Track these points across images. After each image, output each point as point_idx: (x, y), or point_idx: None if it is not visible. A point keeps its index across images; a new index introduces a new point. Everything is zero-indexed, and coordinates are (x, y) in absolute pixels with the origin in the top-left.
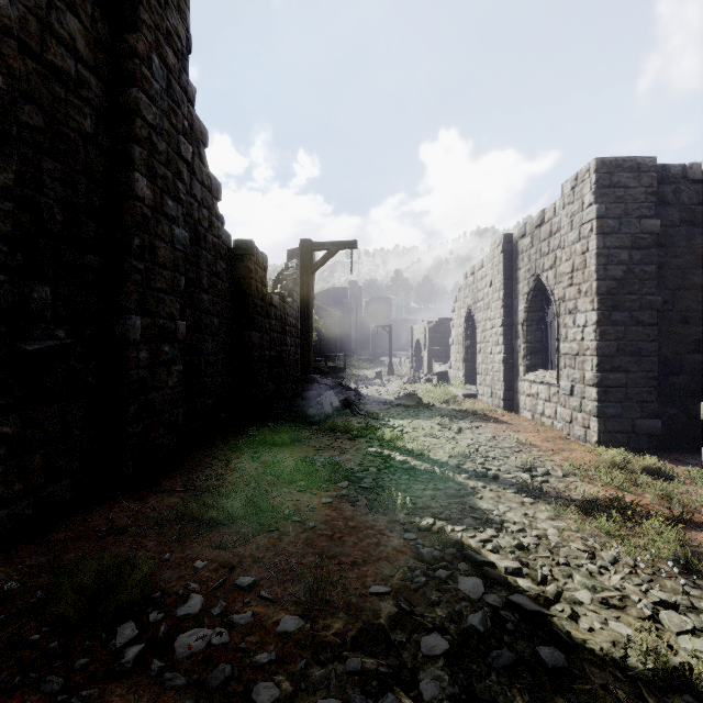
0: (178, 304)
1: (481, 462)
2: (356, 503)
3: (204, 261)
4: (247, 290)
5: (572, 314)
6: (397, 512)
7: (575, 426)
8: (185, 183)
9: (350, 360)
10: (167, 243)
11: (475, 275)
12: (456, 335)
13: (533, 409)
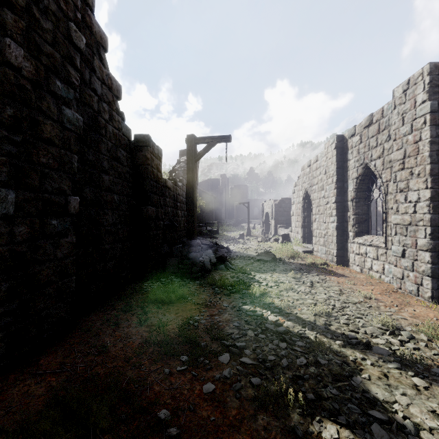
0: (69, 180)
1: (345, 323)
2: (240, 392)
3: (105, 147)
4: (145, 174)
5: (404, 192)
6: (288, 409)
7: (406, 282)
8: (77, 70)
9: (222, 225)
10: (55, 120)
11: (310, 166)
12: (296, 209)
13: (361, 264)
